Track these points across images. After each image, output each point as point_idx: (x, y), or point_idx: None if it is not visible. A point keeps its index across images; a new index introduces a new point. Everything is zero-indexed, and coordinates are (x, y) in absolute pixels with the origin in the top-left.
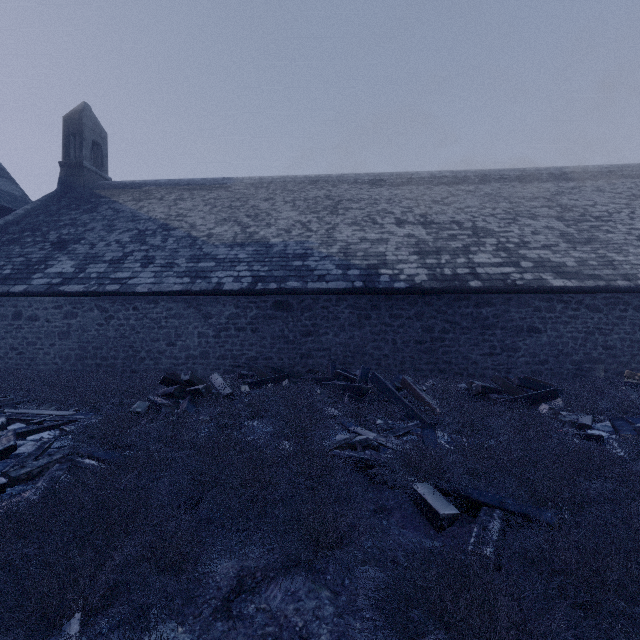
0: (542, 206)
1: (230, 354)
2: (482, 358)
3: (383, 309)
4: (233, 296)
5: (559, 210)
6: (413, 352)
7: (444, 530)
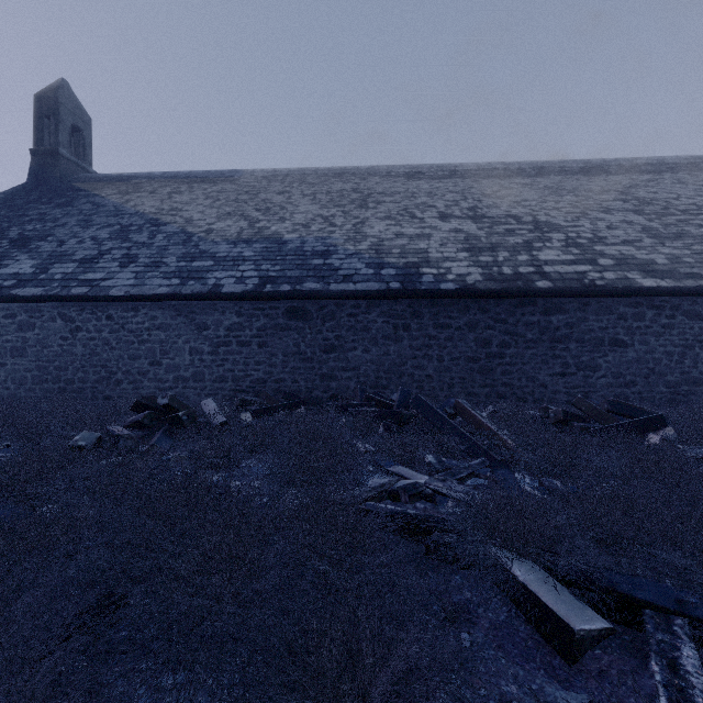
0: (615, 199)
1: (231, 375)
2: (552, 379)
3: (426, 317)
4: (235, 301)
5: (636, 203)
6: (464, 372)
7: (580, 659)
